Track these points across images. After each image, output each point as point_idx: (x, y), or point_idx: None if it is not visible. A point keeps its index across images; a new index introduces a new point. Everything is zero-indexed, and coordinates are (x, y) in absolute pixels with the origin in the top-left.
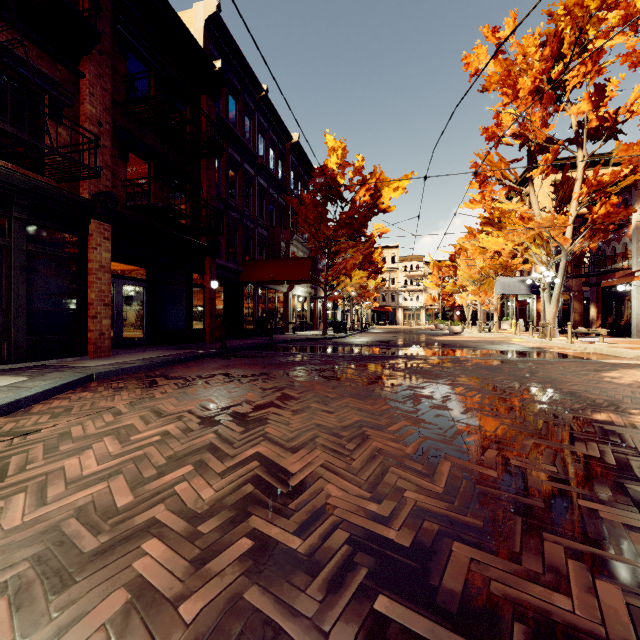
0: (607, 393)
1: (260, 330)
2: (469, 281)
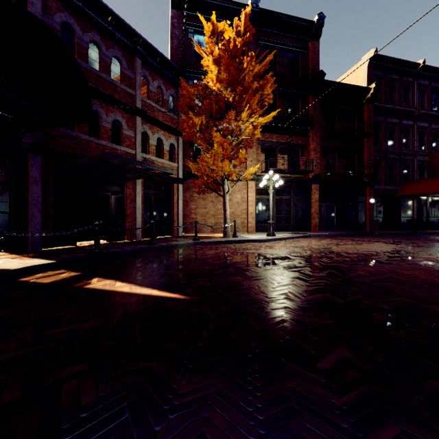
0: None
1: (417, 226)
2: None
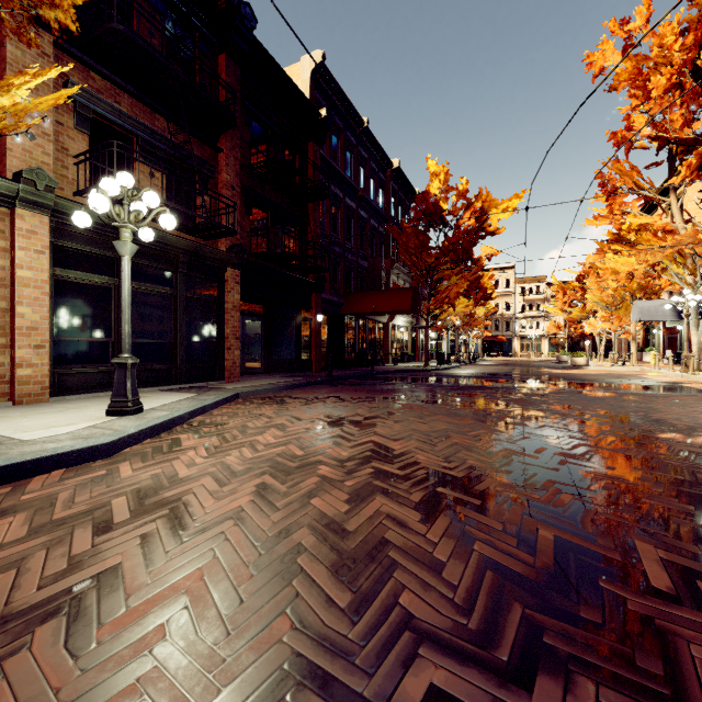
0: (698, 421)
1: (361, 361)
2: (600, 305)
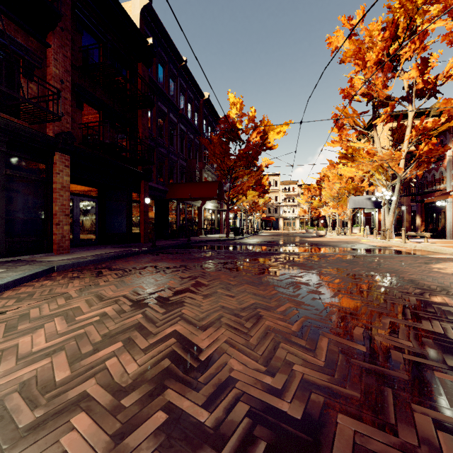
0: (438, 280)
1: (181, 233)
2: (330, 199)
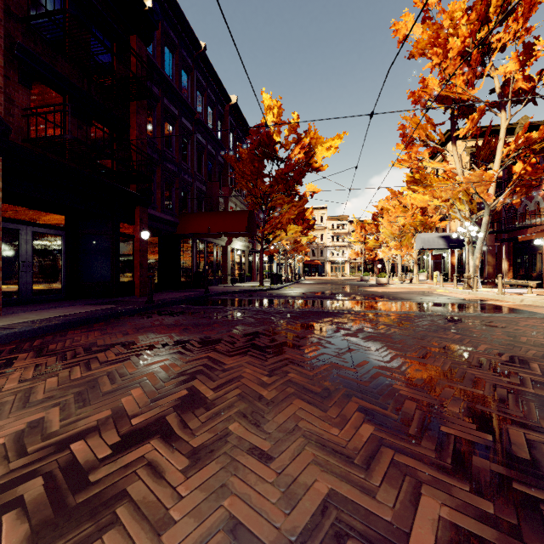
0: None
1: (198, 282)
2: (390, 237)
